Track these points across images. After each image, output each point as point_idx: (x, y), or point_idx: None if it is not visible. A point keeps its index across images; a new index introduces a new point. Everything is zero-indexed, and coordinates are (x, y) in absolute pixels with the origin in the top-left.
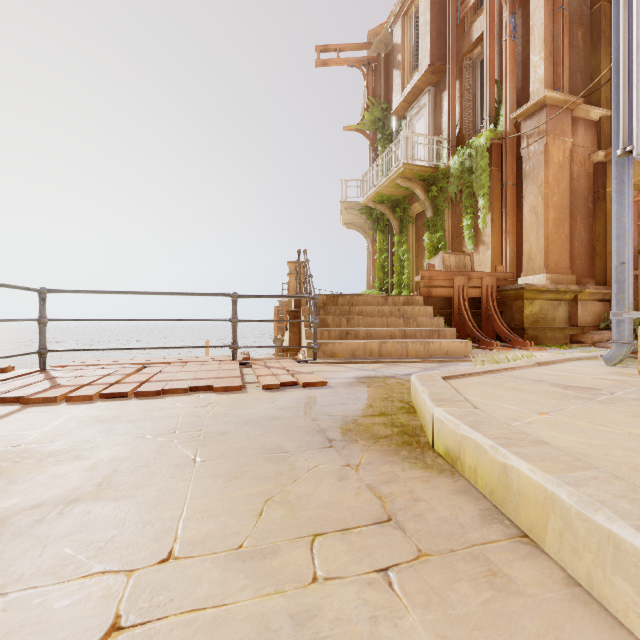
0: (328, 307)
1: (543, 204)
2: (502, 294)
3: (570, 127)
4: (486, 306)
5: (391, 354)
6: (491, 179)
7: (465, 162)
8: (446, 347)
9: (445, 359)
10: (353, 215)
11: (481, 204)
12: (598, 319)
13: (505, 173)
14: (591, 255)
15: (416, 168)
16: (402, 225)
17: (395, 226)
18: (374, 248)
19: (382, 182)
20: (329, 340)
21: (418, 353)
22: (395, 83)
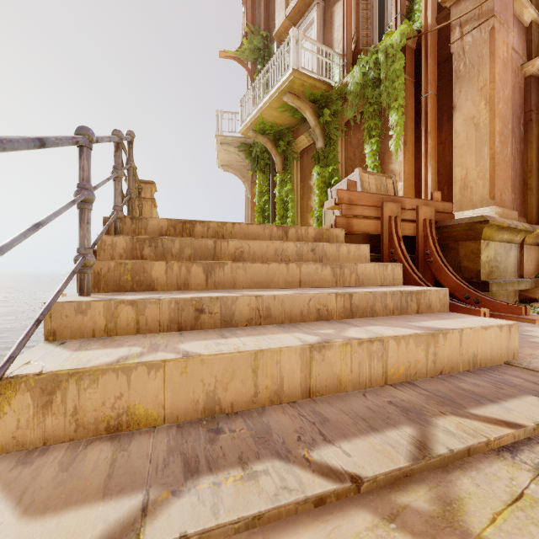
0: (164, 240)
1: (488, 111)
2: (442, 232)
3: (512, 18)
4: (423, 249)
5: (341, 383)
6: (404, 91)
7: (369, 73)
8: (473, 344)
9: (534, 406)
10: (230, 155)
11: (394, 120)
12: (538, 268)
13: (425, 80)
14: (522, 190)
15: (308, 80)
16: (285, 162)
17: (278, 163)
18: (253, 190)
19: (265, 101)
20: (129, 341)
21: (412, 369)
22: (277, 1)
